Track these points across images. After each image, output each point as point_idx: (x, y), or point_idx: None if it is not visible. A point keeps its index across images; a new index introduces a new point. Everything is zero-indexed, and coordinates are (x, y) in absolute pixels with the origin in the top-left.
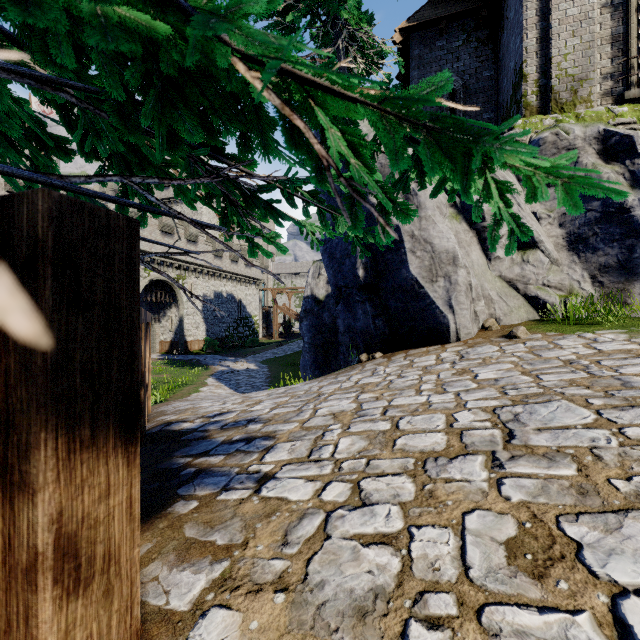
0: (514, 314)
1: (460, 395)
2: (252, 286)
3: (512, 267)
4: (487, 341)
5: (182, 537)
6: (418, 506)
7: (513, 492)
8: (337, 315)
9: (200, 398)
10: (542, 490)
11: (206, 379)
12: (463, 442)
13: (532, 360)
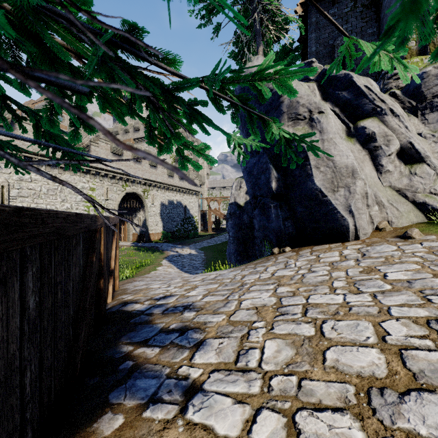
0: (405, 217)
1: (377, 297)
2: (193, 196)
3: (401, 178)
4: (383, 240)
5: None
6: None
7: None
8: (253, 217)
9: (156, 276)
10: None
11: (161, 261)
12: (408, 368)
13: (437, 261)
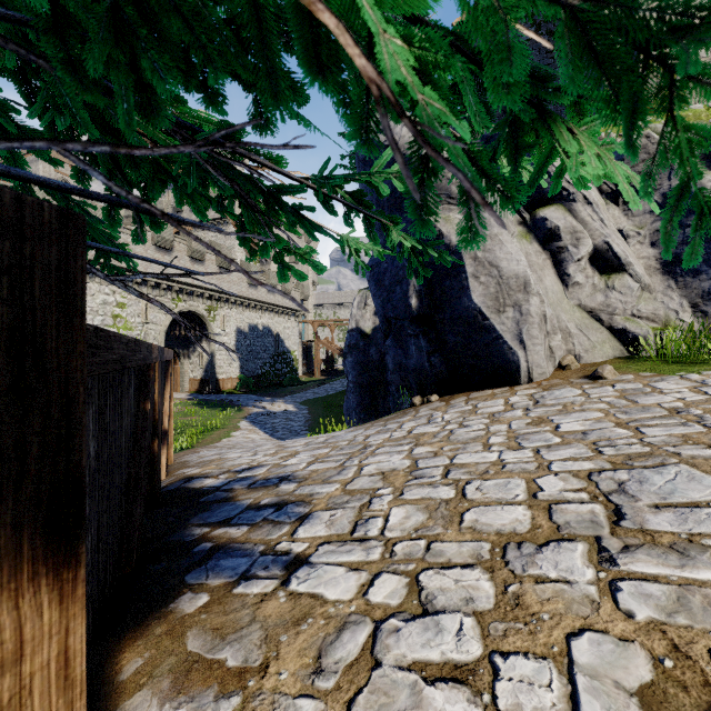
0: (597, 350)
1: (540, 452)
2: (291, 318)
3: (594, 294)
4: (566, 383)
5: (183, 651)
6: (501, 619)
7: (636, 604)
8: (386, 351)
9: (231, 444)
10: (679, 603)
11: (239, 422)
12: (554, 521)
13: (626, 407)
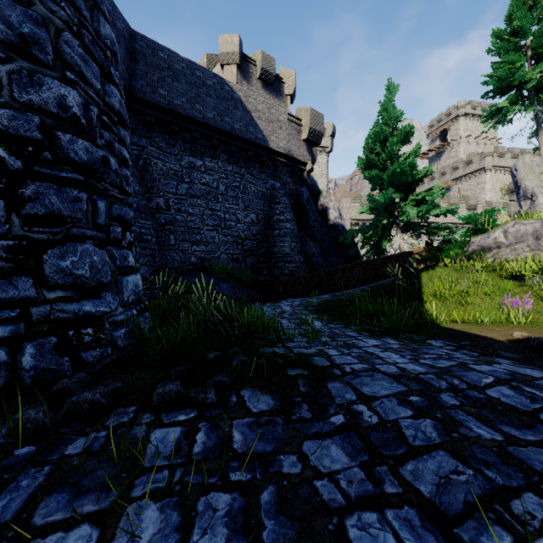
0: None
1: None
2: None
3: None
4: None
5: None
6: None
7: None
8: None
9: None
10: None
11: None
12: None
13: None
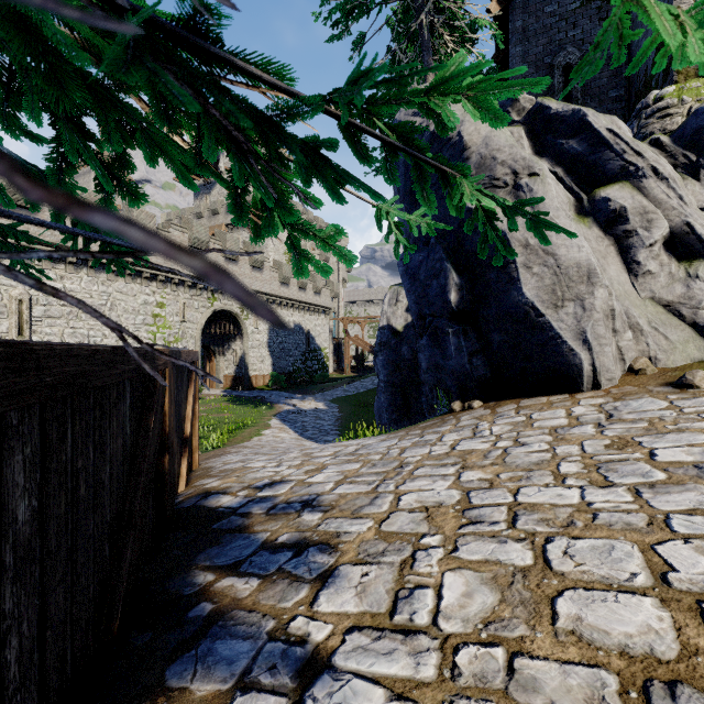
0: (679, 351)
1: (643, 495)
2: (321, 315)
3: (671, 285)
4: (643, 391)
5: None
6: None
7: None
8: (418, 349)
9: (260, 445)
10: None
11: (270, 420)
12: None
13: None
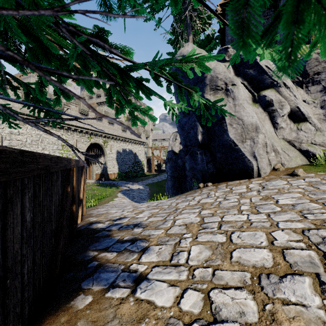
0: (293, 161)
1: (270, 216)
2: (141, 146)
3: (291, 133)
4: (278, 177)
5: None
6: None
7: None
8: (185, 161)
9: (113, 204)
10: None
11: (117, 194)
12: (287, 261)
13: (314, 191)
